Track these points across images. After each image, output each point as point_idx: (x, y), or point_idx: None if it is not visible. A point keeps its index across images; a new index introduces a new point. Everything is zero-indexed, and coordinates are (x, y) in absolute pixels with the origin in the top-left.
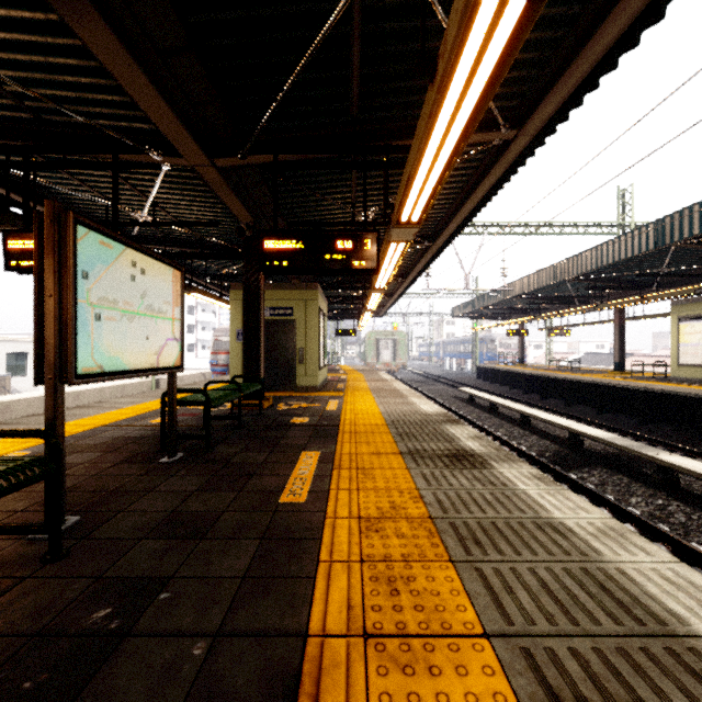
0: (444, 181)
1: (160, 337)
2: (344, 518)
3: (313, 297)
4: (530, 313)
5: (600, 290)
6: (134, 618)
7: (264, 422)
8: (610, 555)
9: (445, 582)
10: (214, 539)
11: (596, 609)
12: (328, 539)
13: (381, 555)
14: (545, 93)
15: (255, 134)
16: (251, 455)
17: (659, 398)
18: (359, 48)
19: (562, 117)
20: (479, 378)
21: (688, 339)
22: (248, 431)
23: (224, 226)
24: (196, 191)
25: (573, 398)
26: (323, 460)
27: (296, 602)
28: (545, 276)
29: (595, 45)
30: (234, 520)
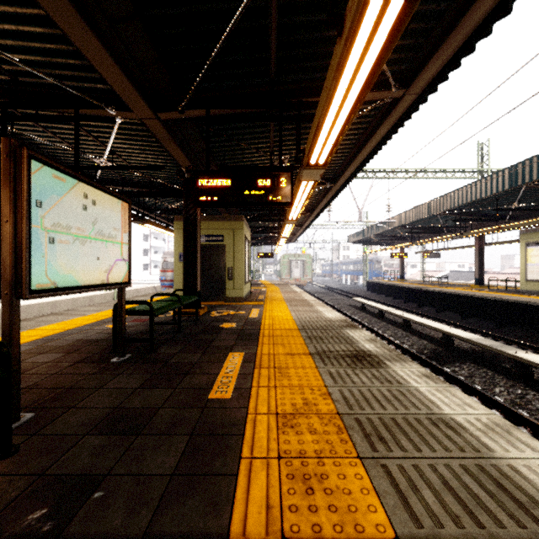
0: (347, 128)
1: (110, 258)
2: (264, 414)
3: (239, 227)
4: (408, 240)
5: (464, 221)
6: (66, 519)
7: (200, 327)
8: (500, 451)
9: (356, 480)
10: (149, 434)
11: (497, 509)
12: (249, 434)
13: (296, 451)
14: (429, 58)
15: (190, 91)
16: (187, 356)
17: (512, 307)
18: (276, 18)
19: (442, 78)
20: (369, 291)
21: (534, 260)
22: (186, 334)
23: (169, 170)
24: (146, 141)
25: (443, 306)
26: (246, 359)
27: (219, 502)
28: (421, 211)
29: (473, 14)
30: (168, 416)
